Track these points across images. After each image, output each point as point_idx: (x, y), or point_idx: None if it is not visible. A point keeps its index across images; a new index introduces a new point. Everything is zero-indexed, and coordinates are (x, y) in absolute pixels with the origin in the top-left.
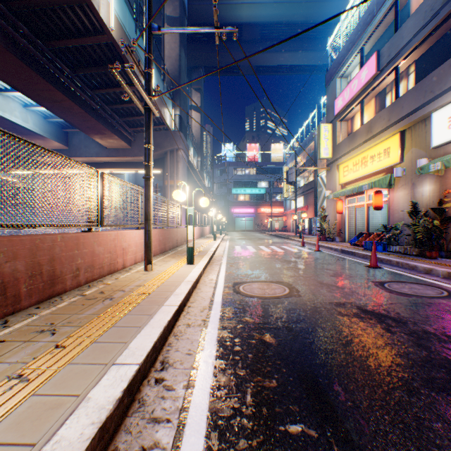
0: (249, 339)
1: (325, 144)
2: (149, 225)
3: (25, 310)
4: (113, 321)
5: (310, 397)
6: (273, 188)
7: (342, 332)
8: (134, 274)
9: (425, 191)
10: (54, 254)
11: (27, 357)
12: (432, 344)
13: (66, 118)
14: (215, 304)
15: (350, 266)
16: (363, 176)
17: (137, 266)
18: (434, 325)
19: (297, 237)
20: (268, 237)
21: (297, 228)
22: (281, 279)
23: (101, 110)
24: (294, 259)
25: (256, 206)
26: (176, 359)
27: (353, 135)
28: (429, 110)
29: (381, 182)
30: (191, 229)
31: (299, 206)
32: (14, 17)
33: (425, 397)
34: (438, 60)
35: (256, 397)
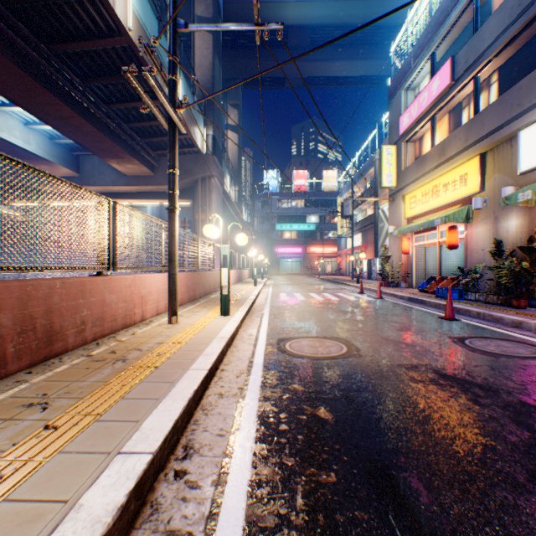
0: (299, 414)
1: (388, 170)
2: (174, 268)
3: (11, 376)
4: (123, 391)
5: (382, 499)
6: (324, 223)
7: (417, 405)
8: (155, 328)
9: (511, 226)
10: (52, 304)
11: (4, 443)
12: (535, 422)
13: (76, 138)
14: (255, 367)
15: (420, 317)
16: (434, 208)
17: (160, 318)
18: (534, 394)
19: (354, 281)
20: (319, 281)
21: (354, 271)
22: (337, 334)
23: (118, 129)
24: (352, 309)
25: (305, 245)
26: (204, 442)
27: (422, 159)
28: (516, 127)
29: (457, 216)
30: (226, 272)
31: (356, 245)
32: (11, 15)
33: (535, 499)
34: (527, 66)
35: (310, 498)
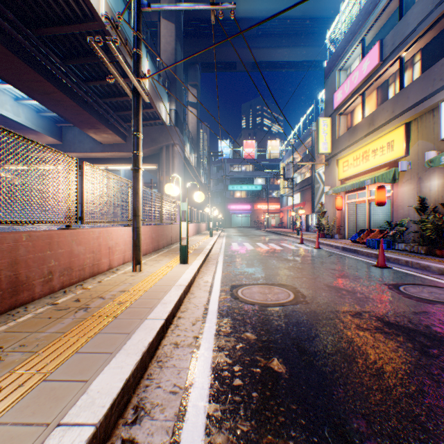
0: (252, 366)
1: (324, 139)
2: (138, 222)
3: None
4: (78, 344)
5: None
6: (269, 185)
7: (368, 356)
8: (120, 276)
9: (434, 185)
10: (17, 256)
11: None
12: None
13: (58, 111)
14: (210, 314)
15: (356, 265)
16: (364, 171)
17: (126, 266)
18: None
19: (295, 233)
20: (265, 233)
21: (294, 225)
22: (283, 281)
23: (94, 104)
24: (295, 258)
25: (253, 203)
26: (155, 401)
27: (353, 129)
28: (438, 99)
29: (385, 177)
30: (184, 226)
31: (295, 203)
32: None
33: None
34: None
35: None
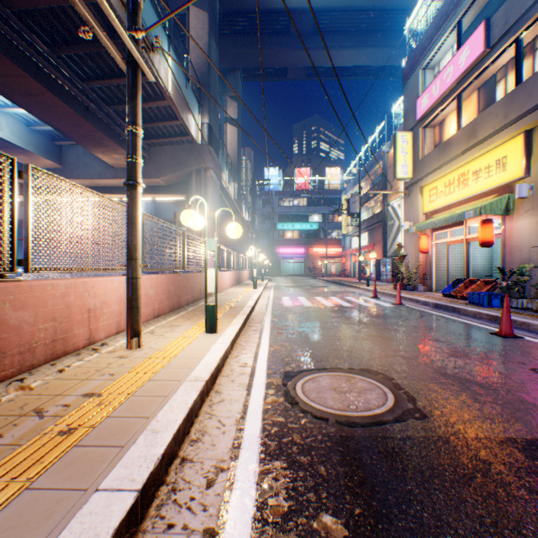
0: None
1: (404, 160)
2: (135, 269)
3: None
4: None
5: None
6: (327, 223)
7: None
8: (101, 358)
9: None
10: None
11: None
12: None
13: (50, 121)
14: (245, 449)
15: (466, 332)
16: (461, 200)
17: (119, 338)
18: None
19: (363, 284)
20: (324, 283)
21: (360, 272)
22: (367, 363)
23: (98, 111)
24: (373, 320)
25: (307, 245)
26: None
27: (445, 144)
28: None
29: (495, 207)
30: (212, 275)
31: (362, 245)
32: None
33: None
34: None
35: None
